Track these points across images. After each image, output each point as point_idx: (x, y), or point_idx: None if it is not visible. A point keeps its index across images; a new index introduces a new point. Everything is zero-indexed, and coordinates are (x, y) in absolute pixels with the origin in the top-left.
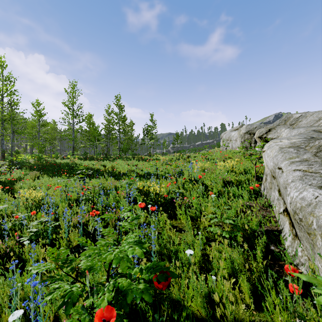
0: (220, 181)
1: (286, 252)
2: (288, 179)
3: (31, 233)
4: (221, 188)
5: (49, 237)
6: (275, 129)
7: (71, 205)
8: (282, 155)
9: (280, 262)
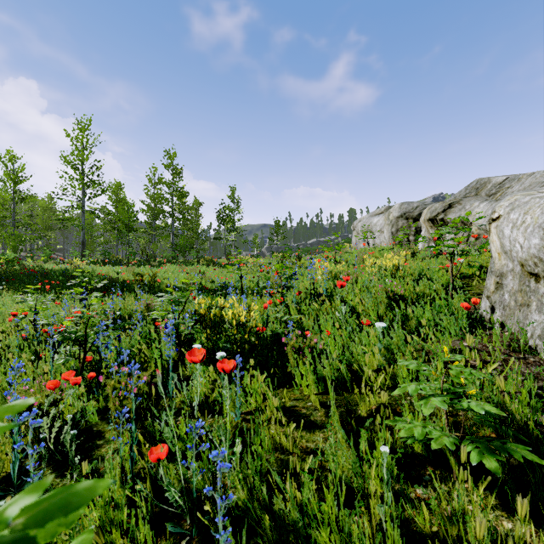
0: (382, 296)
1: None
2: None
3: None
4: (384, 310)
5: None
6: (461, 204)
7: (41, 355)
8: None
9: None
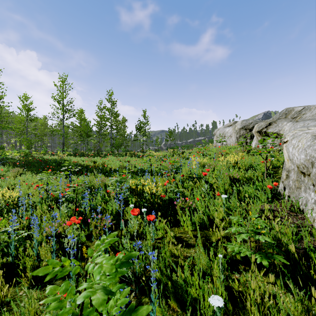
0: (227, 179)
1: None
2: None
3: None
4: (228, 186)
5: (12, 254)
6: (276, 123)
7: (52, 207)
8: None
9: None
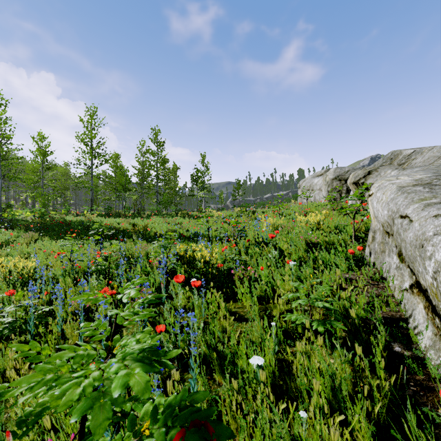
0: (302, 243)
1: (428, 359)
2: (425, 232)
3: (6, 325)
4: (304, 253)
5: (31, 331)
6: (377, 171)
7: (78, 280)
8: (404, 197)
9: (418, 376)
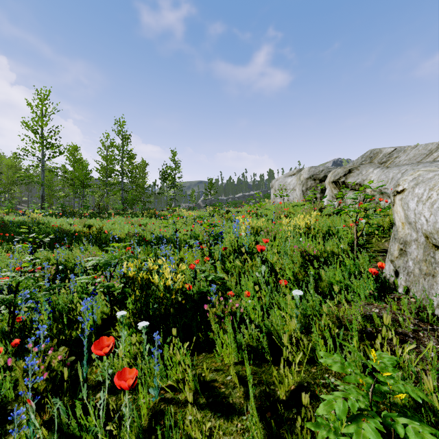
0: (297, 255)
1: None
2: None
3: None
4: (299, 268)
5: None
6: (358, 170)
7: None
8: None
9: None
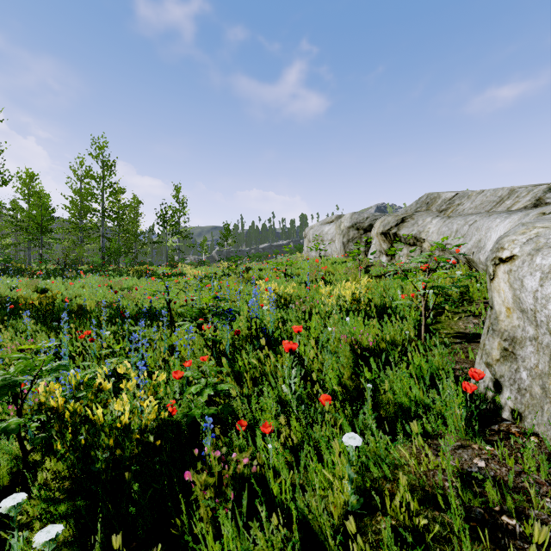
0: (344, 349)
1: None
2: None
3: None
4: (348, 369)
5: None
6: (413, 218)
7: None
8: None
9: None
